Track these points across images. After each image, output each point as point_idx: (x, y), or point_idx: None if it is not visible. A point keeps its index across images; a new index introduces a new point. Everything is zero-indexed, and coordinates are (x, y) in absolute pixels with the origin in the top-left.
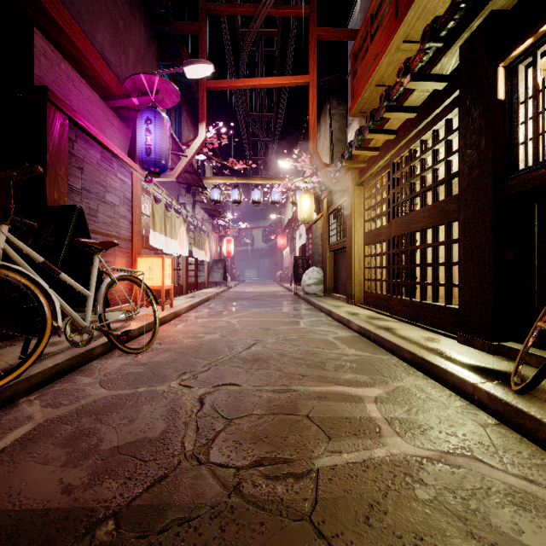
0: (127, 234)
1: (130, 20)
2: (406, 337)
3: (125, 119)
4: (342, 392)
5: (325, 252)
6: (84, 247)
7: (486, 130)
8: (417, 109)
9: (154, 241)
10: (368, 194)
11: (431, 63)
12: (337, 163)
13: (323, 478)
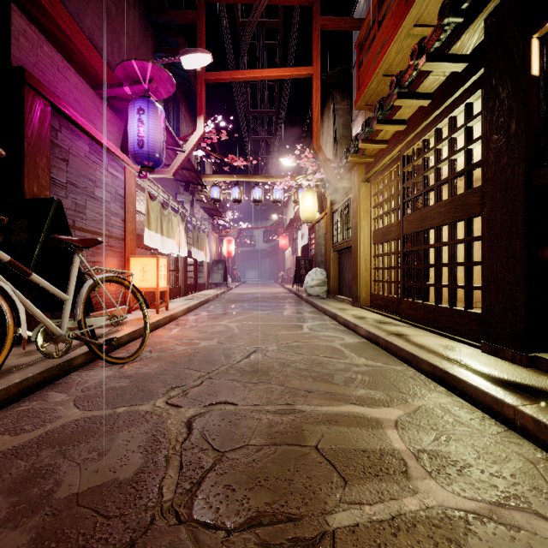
0: (119, 232)
1: (123, 6)
2: (422, 345)
3: (118, 110)
4: (355, 414)
5: (329, 252)
6: (62, 245)
7: (517, 110)
8: (431, 96)
9: (150, 240)
10: (375, 191)
11: (449, 41)
12: (342, 158)
13: (341, 547)
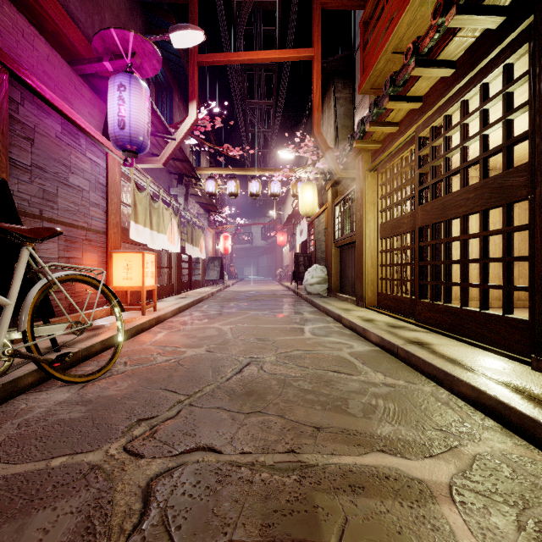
0: (100, 225)
1: None
2: (453, 358)
3: (100, 91)
4: (388, 472)
5: (330, 248)
6: (5, 235)
7: None
8: (455, 64)
9: (137, 234)
10: (382, 180)
11: None
12: (345, 146)
13: None
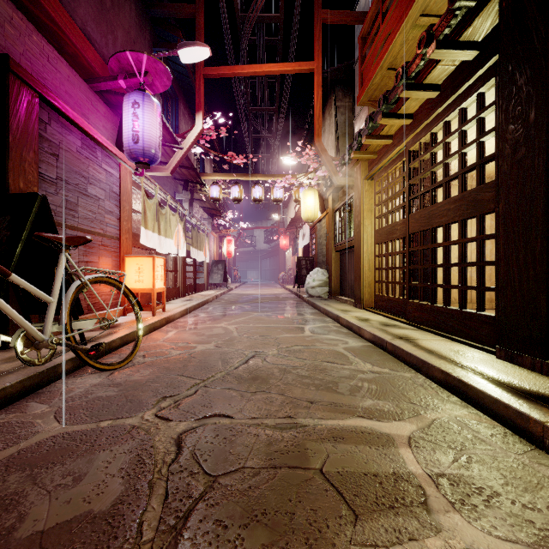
0: (114, 231)
1: None
2: (432, 350)
3: (113, 105)
4: (364, 429)
5: (330, 252)
6: (46, 243)
7: (537, 97)
8: (439, 87)
9: (146, 239)
10: (378, 189)
11: (460, 27)
12: (344, 155)
13: None
